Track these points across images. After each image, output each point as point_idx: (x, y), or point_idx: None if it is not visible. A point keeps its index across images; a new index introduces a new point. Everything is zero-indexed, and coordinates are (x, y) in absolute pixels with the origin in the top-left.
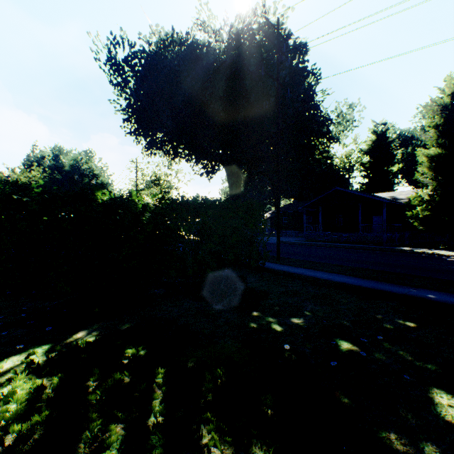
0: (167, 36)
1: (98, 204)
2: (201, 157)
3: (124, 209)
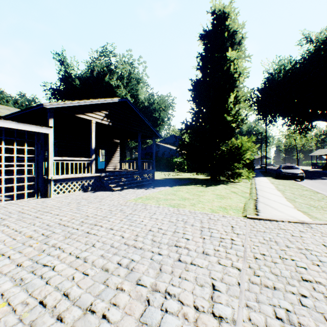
0: (264, 82)
1: None
2: (295, 124)
3: None
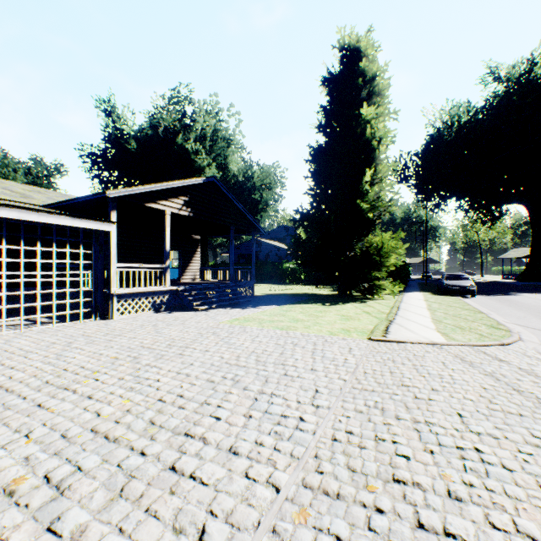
0: (427, 142)
1: None
2: (476, 209)
3: None
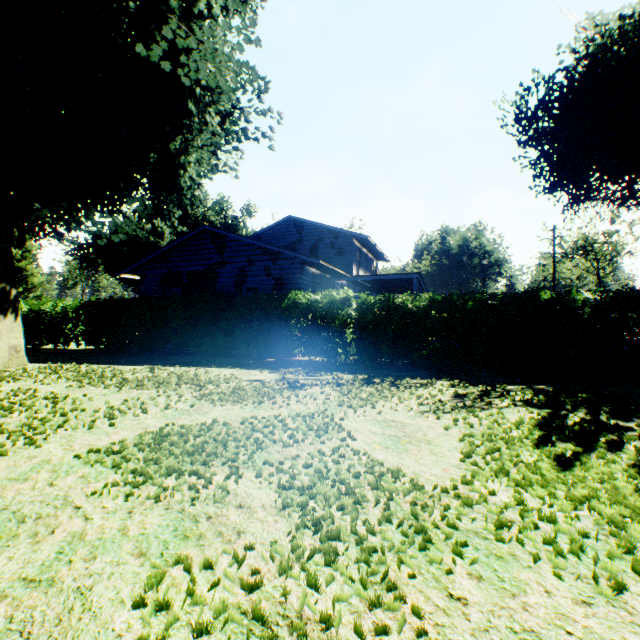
0: (607, 37)
1: (540, 303)
2: None
3: (563, 305)
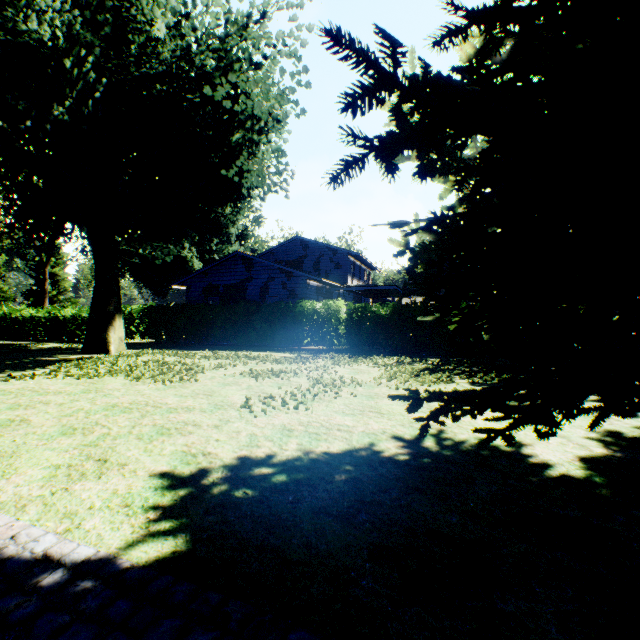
0: None
1: (459, 309)
2: None
3: None
